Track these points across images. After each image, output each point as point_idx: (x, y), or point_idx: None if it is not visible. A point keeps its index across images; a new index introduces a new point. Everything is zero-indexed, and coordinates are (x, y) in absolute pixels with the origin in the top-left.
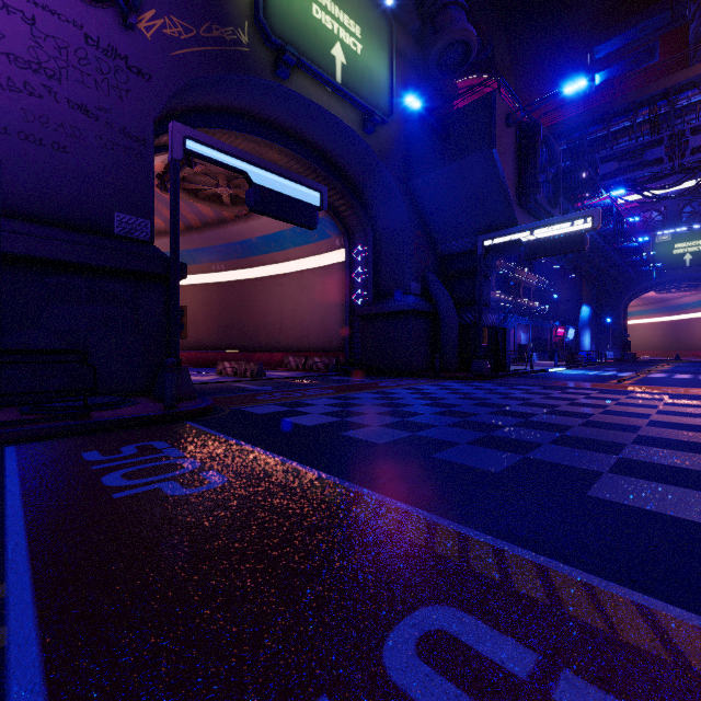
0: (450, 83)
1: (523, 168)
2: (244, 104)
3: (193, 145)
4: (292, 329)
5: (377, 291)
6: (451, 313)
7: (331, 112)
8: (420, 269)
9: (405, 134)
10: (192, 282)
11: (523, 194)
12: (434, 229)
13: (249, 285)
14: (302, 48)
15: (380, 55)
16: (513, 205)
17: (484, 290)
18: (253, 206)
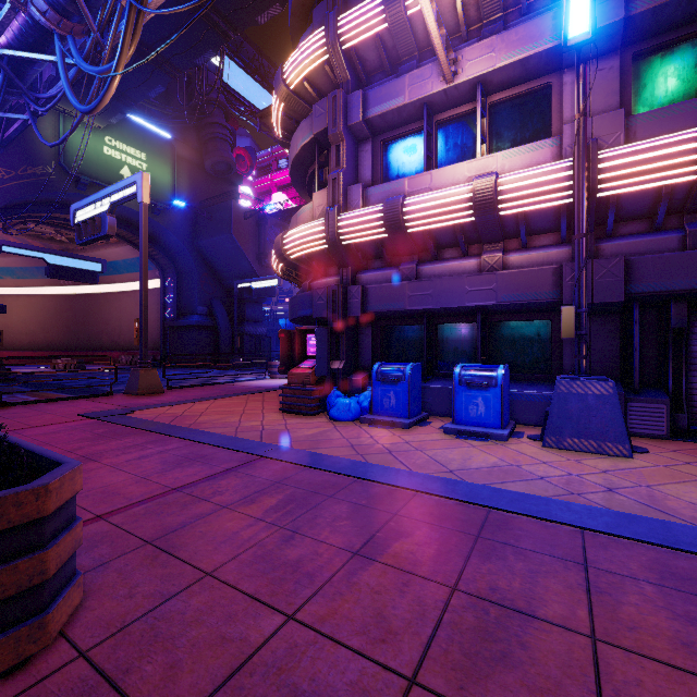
0: (235, 174)
1: (259, 243)
2: (59, 199)
3: (7, 248)
4: (129, 334)
5: (180, 311)
6: (225, 327)
7: (124, 205)
8: (206, 298)
9: (193, 211)
10: (42, 292)
11: (260, 258)
12: (218, 272)
13: (94, 298)
14: (96, 174)
15: (164, 167)
16: (252, 265)
17: (256, 312)
18: (49, 276)
